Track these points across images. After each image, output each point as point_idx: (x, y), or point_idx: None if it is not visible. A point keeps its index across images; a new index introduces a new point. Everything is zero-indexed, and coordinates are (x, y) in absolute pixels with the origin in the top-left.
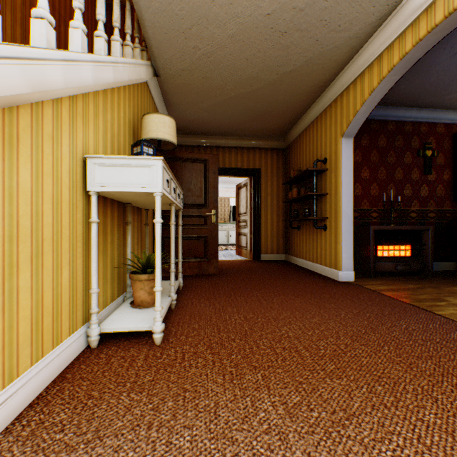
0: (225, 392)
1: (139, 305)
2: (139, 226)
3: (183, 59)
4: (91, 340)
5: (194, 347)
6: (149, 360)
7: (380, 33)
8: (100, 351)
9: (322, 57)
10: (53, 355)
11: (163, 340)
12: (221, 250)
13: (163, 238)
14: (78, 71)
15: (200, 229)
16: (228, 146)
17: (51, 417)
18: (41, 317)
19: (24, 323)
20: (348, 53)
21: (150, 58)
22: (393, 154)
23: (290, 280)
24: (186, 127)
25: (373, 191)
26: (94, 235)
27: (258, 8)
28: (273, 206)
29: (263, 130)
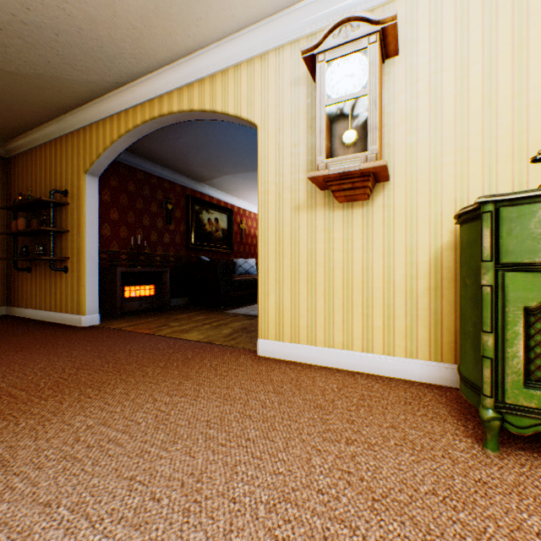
0: None
1: None
2: None
3: None
4: None
5: None
6: None
7: (119, 94)
8: None
9: (59, 81)
10: None
11: None
12: None
13: None
14: None
15: None
16: None
17: None
18: None
19: None
20: (90, 93)
21: None
22: (142, 201)
23: (14, 336)
24: None
25: (124, 234)
26: None
27: None
28: None
29: None
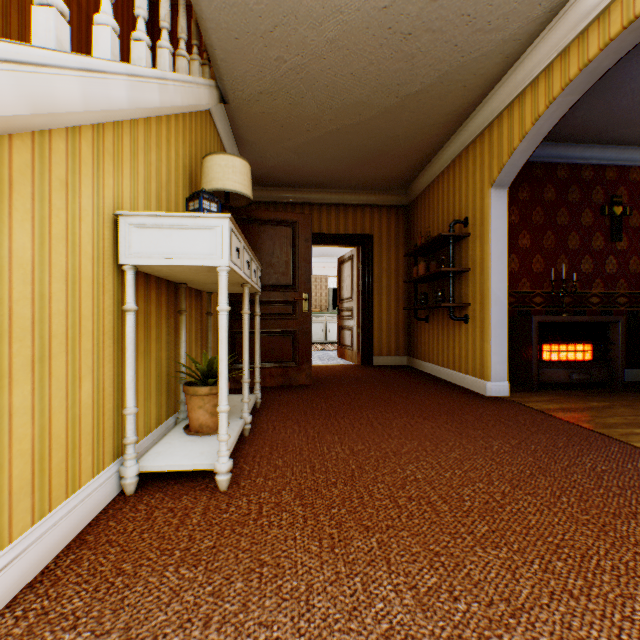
0: (322, 567)
1: (197, 431)
2: (199, 316)
3: (262, 77)
4: (125, 484)
5: (276, 495)
6: (210, 515)
7: (549, 32)
8: (138, 500)
9: (463, 70)
10: (66, 507)
11: (231, 484)
12: (316, 351)
13: (233, 333)
14: (105, 88)
15: (286, 321)
16: (326, 202)
17: (59, 604)
18: (47, 451)
19: (21, 461)
20: (501, 63)
21: (214, 76)
22: (565, 212)
23: (416, 394)
24: (266, 176)
25: (536, 266)
26: (130, 330)
27: None
28: (390, 288)
29: (376, 179)
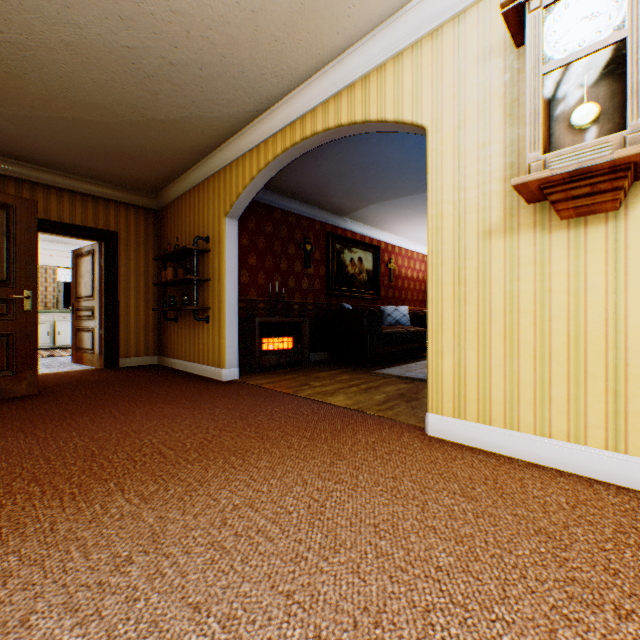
0: (65, 510)
1: None
2: None
3: None
4: None
5: (6, 487)
6: None
7: (258, 124)
8: None
9: (202, 121)
10: None
11: None
12: (41, 359)
13: None
14: None
15: None
16: (58, 185)
17: None
18: None
19: None
20: (230, 128)
21: None
22: (279, 243)
23: (164, 387)
24: None
25: (262, 280)
26: None
27: (113, 34)
28: (140, 289)
29: (124, 177)
